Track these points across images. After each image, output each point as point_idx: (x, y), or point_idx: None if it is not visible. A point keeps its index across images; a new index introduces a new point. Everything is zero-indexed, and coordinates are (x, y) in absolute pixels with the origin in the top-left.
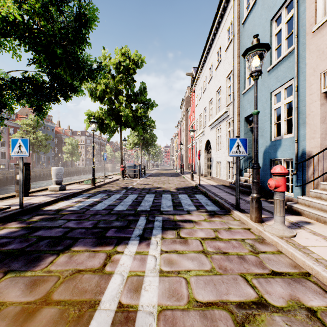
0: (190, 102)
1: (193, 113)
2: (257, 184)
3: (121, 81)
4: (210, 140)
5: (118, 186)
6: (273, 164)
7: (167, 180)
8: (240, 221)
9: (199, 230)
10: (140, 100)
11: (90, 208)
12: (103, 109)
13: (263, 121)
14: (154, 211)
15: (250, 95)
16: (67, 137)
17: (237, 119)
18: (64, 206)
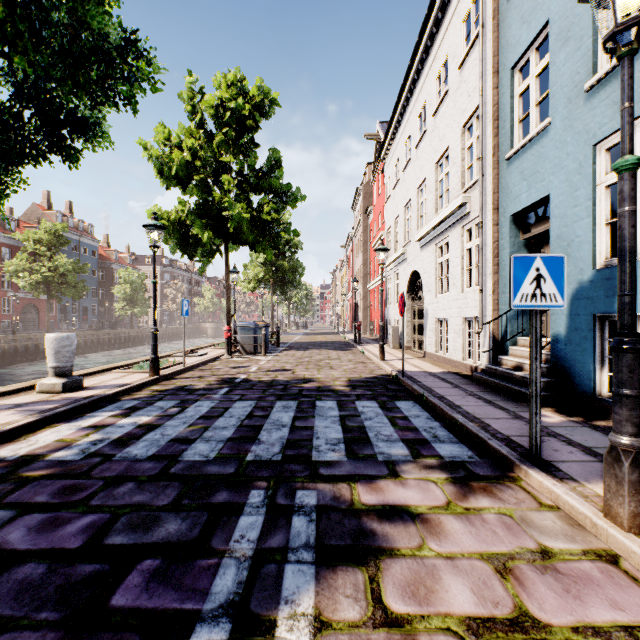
0: (372, 196)
1: (380, 217)
2: (635, 403)
3: (228, 145)
4: (420, 271)
5: (214, 375)
6: (600, 329)
7: (326, 360)
8: (562, 513)
9: (444, 568)
10: (268, 186)
11: (115, 454)
12: (187, 204)
13: (571, 220)
14: (293, 466)
15: (528, 160)
16: (123, 267)
17: (493, 220)
18: (48, 443)
